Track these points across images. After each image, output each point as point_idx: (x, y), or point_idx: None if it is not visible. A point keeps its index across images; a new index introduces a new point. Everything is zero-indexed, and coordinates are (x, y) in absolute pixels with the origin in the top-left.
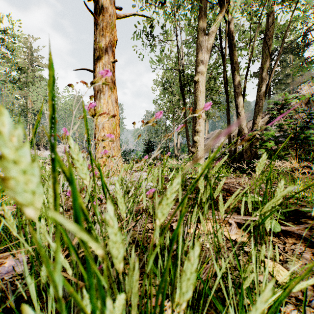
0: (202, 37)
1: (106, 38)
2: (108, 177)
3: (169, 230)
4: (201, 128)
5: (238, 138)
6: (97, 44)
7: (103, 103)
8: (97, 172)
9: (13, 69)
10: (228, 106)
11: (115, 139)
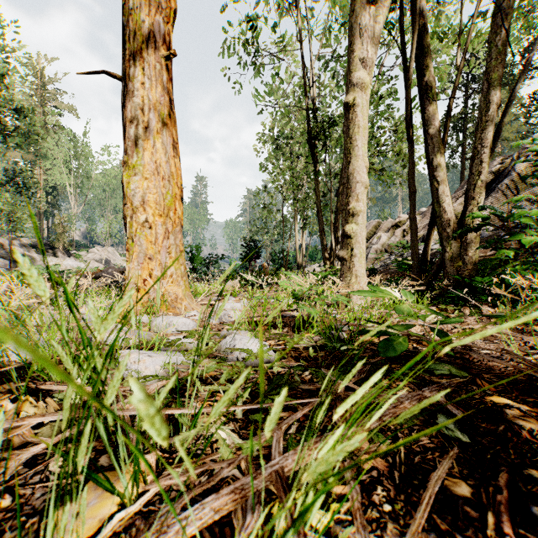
0: (364, 7)
1: (150, 0)
2: None
3: None
4: (362, 207)
5: (431, 231)
6: (131, 15)
7: (143, 147)
8: None
9: (3, 109)
10: (412, 164)
11: (171, 228)
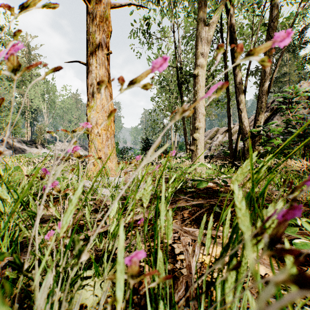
0: (202, 28)
1: (99, 28)
2: (73, 191)
3: (170, 256)
4: (201, 125)
5: (239, 136)
6: (90, 35)
7: (96, 97)
8: (56, 182)
9: None
10: (229, 102)
11: (109, 136)
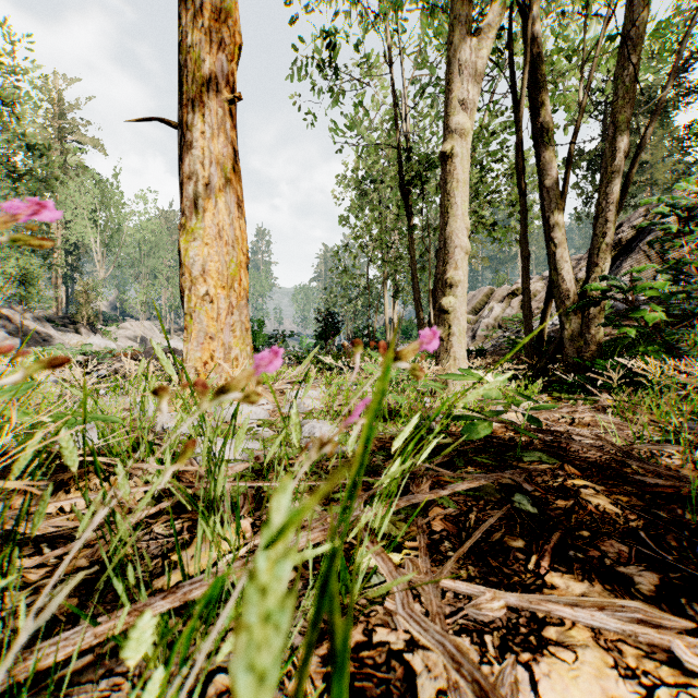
0: (464, 39)
1: (211, 35)
2: None
3: None
4: (461, 276)
5: (549, 303)
6: (189, 53)
7: (203, 208)
8: None
9: (13, 146)
10: (524, 223)
11: (235, 302)
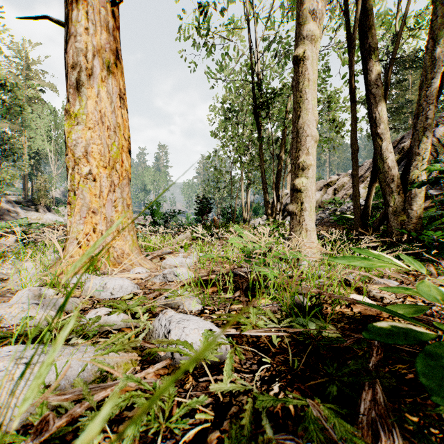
0: None
1: None
2: None
3: None
4: (312, 161)
5: (373, 186)
6: None
7: (86, 95)
8: None
9: None
10: (354, 124)
11: (117, 181)
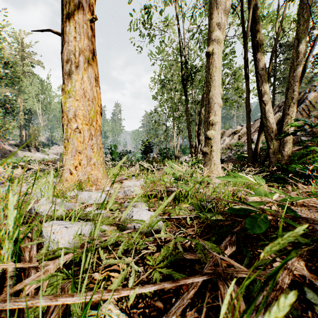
0: None
1: None
2: None
3: None
4: (218, 119)
5: (260, 135)
6: None
7: (75, 79)
8: None
9: None
10: (248, 93)
11: (94, 133)
